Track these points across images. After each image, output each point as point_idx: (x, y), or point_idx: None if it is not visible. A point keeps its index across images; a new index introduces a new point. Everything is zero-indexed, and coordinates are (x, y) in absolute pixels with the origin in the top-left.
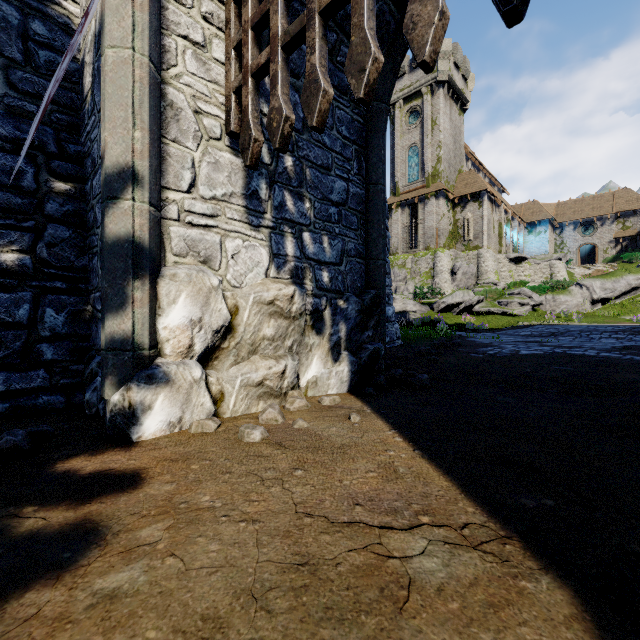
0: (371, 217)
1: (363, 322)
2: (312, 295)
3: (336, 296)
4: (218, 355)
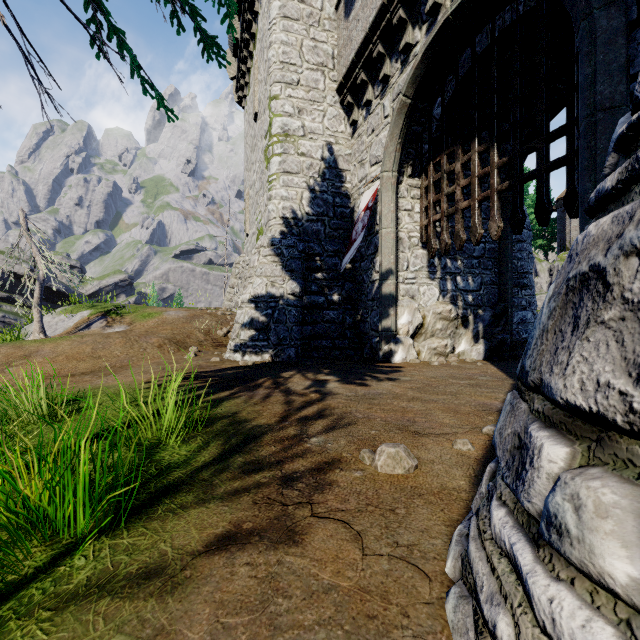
0: (501, 260)
1: (495, 322)
2: (462, 308)
3: (477, 308)
4: (417, 336)
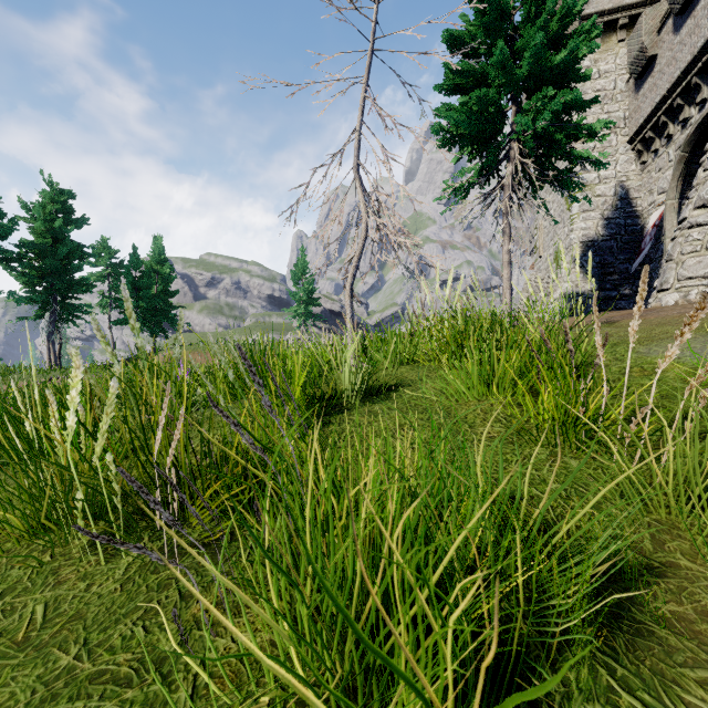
0: None
1: None
2: None
3: None
4: None
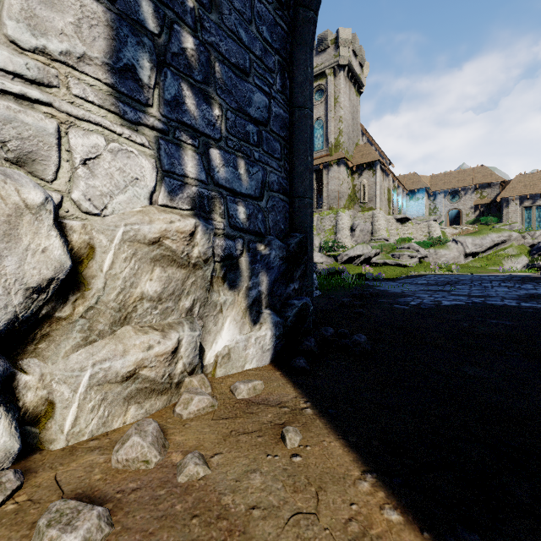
0: (297, 146)
1: (288, 272)
2: (223, 235)
3: (255, 239)
4: (48, 331)
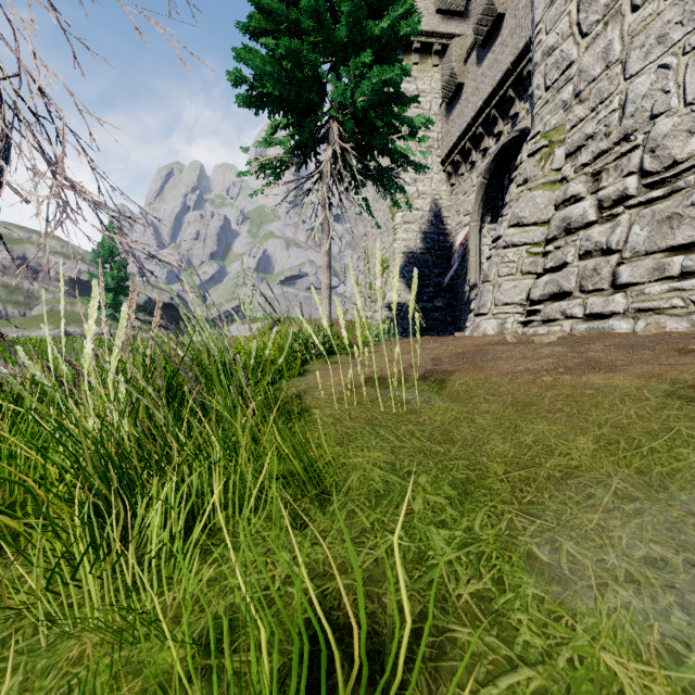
0: None
1: None
2: None
3: None
4: None
